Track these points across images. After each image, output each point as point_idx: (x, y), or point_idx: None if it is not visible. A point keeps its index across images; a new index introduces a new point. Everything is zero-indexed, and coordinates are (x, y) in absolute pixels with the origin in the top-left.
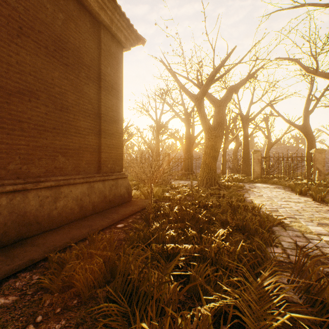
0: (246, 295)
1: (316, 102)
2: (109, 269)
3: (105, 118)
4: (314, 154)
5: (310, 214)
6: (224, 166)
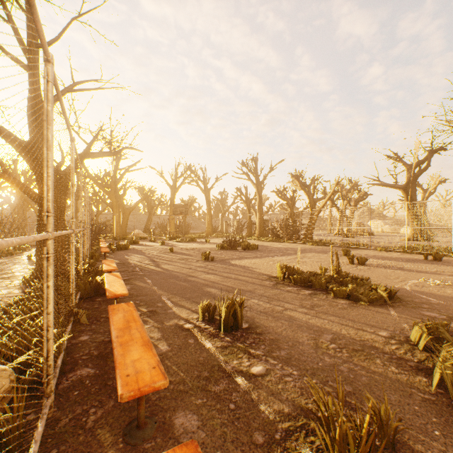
0: None
1: None
2: None
3: None
4: (106, 222)
5: None
6: None
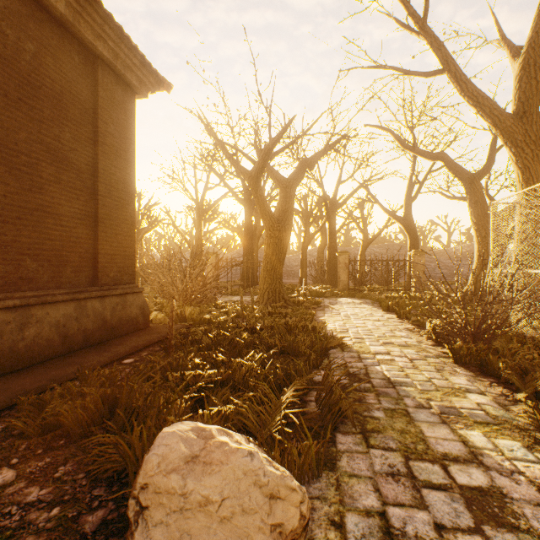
0: (258, 407)
1: (419, 186)
2: (108, 408)
3: (105, 202)
4: (414, 257)
5: (381, 333)
6: (304, 274)
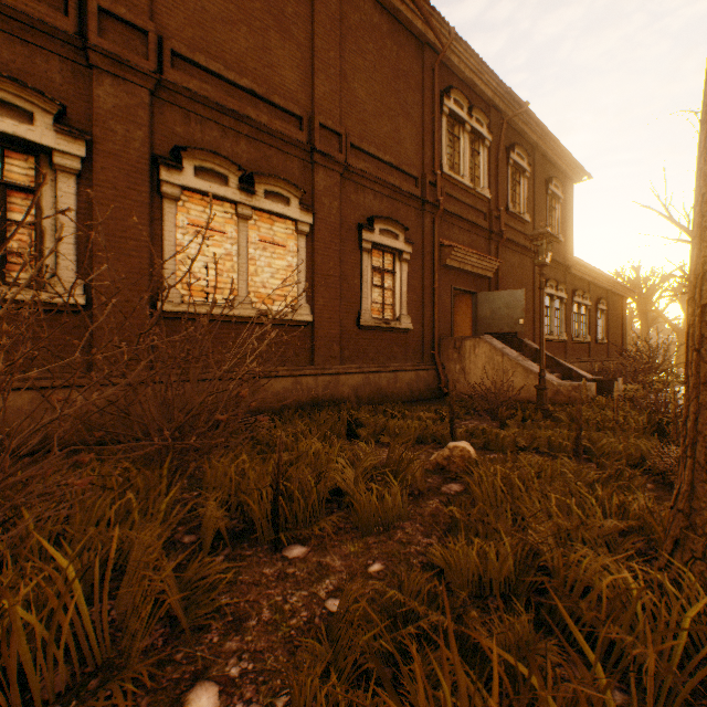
0: None
1: None
2: None
3: (623, 334)
4: None
5: None
6: None
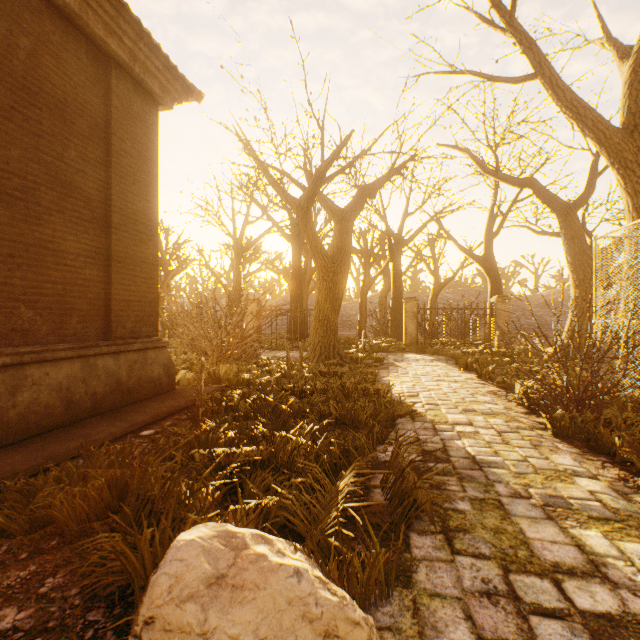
0: (308, 498)
1: (502, 219)
2: (117, 496)
3: (121, 236)
4: (496, 304)
5: (460, 398)
6: (363, 324)
